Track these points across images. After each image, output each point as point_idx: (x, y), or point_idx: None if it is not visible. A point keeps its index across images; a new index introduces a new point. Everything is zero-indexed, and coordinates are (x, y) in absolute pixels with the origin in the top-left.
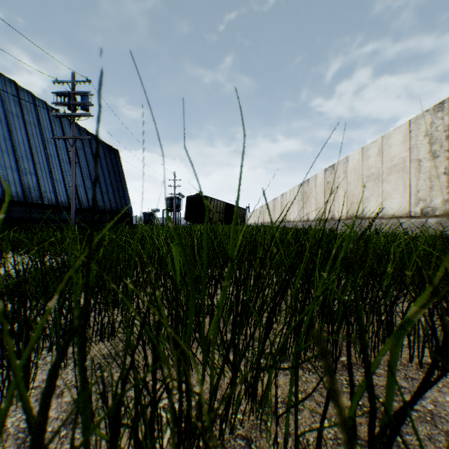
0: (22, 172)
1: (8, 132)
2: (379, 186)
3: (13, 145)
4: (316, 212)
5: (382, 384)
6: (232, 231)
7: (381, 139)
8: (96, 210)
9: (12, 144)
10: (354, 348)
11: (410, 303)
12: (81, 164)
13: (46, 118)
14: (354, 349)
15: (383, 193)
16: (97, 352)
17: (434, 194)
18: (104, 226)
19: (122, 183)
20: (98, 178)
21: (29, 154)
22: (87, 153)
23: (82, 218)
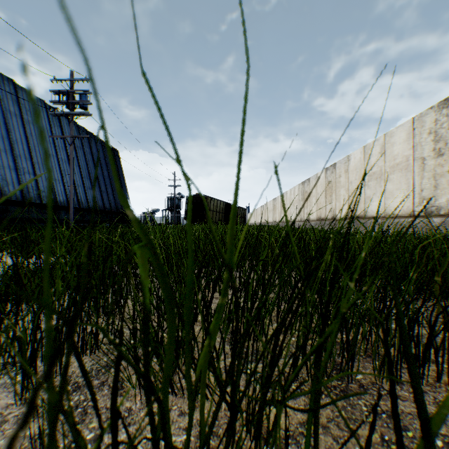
0: (20, 171)
1: (5, 131)
2: (382, 185)
3: (11, 144)
4: (316, 212)
5: (409, 411)
6: (229, 227)
7: (383, 137)
8: (95, 210)
9: (10, 144)
10: (373, 365)
11: (439, 314)
12: (80, 164)
13: (45, 117)
14: (373, 367)
15: (386, 192)
16: (76, 368)
17: (439, 193)
18: (103, 226)
19: (121, 183)
20: (97, 178)
21: (27, 153)
22: (86, 152)
23: (81, 218)
